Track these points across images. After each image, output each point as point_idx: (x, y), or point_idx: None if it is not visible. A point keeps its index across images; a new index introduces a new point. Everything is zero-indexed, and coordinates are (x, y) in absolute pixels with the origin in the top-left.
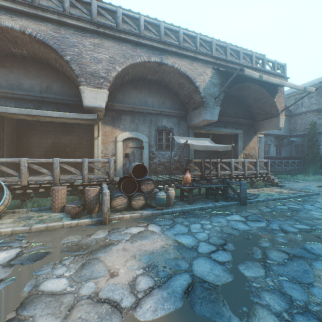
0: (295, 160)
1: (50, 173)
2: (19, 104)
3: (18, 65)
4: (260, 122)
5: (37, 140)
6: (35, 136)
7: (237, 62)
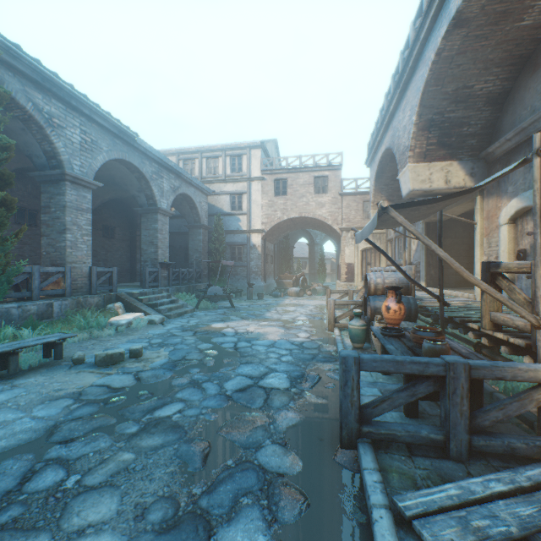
0: None
1: None
2: None
3: None
4: None
5: None
6: None
7: None
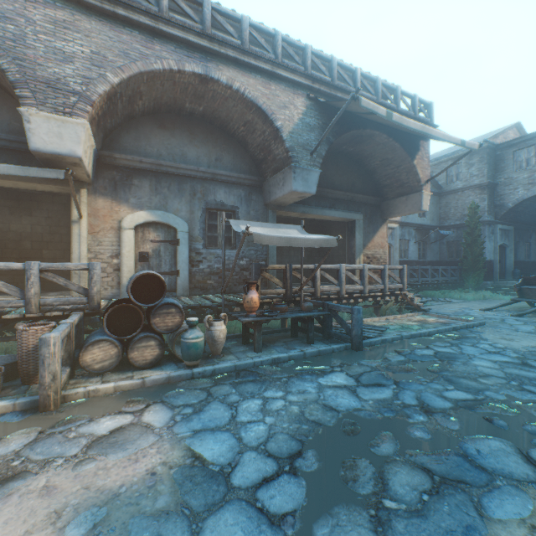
0: (447, 266)
1: None
2: None
3: None
4: (392, 201)
5: None
6: None
7: (351, 90)
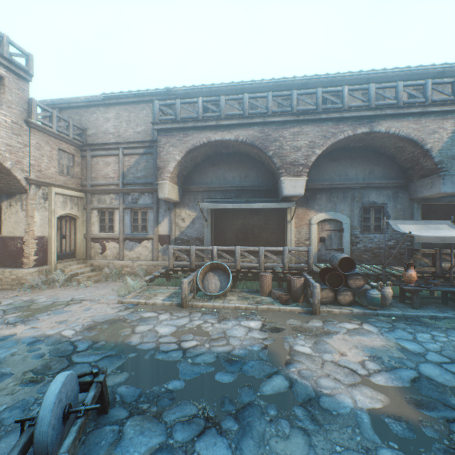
0: None
1: (256, 260)
2: (224, 195)
3: (223, 161)
4: None
5: (229, 222)
6: (228, 218)
7: None
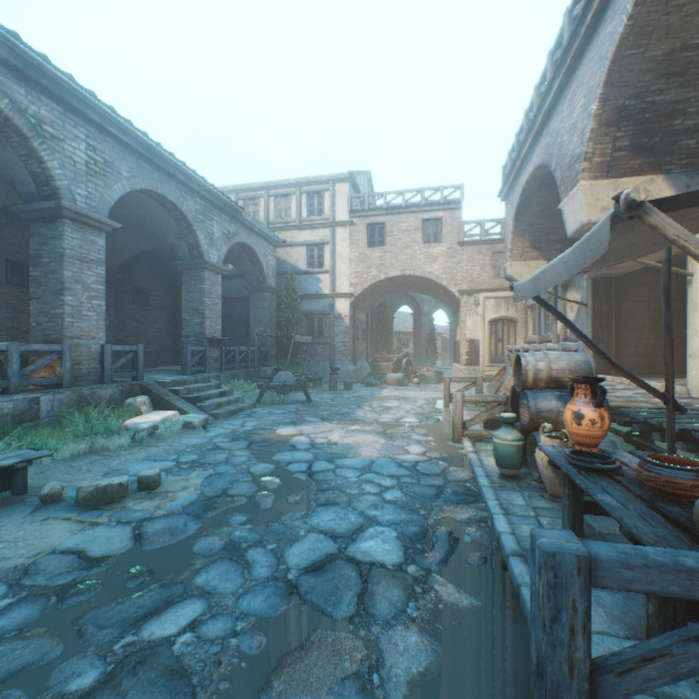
0: None
1: None
2: None
3: None
4: None
5: None
6: None
7: None
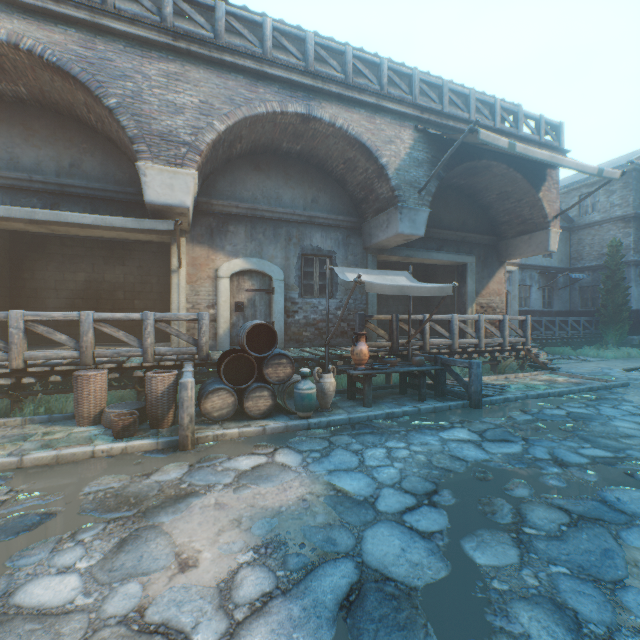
0: (580, 317)
1: (73, 342)
2: (12, 200)
3: (9, 118)
4: (511, 240)
5: (55, 275)
6: (51, 267)
7: (465, 118)
